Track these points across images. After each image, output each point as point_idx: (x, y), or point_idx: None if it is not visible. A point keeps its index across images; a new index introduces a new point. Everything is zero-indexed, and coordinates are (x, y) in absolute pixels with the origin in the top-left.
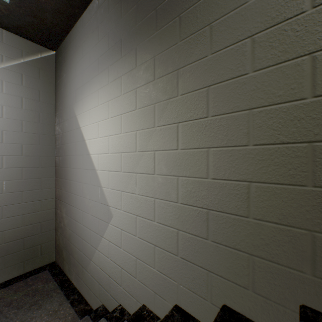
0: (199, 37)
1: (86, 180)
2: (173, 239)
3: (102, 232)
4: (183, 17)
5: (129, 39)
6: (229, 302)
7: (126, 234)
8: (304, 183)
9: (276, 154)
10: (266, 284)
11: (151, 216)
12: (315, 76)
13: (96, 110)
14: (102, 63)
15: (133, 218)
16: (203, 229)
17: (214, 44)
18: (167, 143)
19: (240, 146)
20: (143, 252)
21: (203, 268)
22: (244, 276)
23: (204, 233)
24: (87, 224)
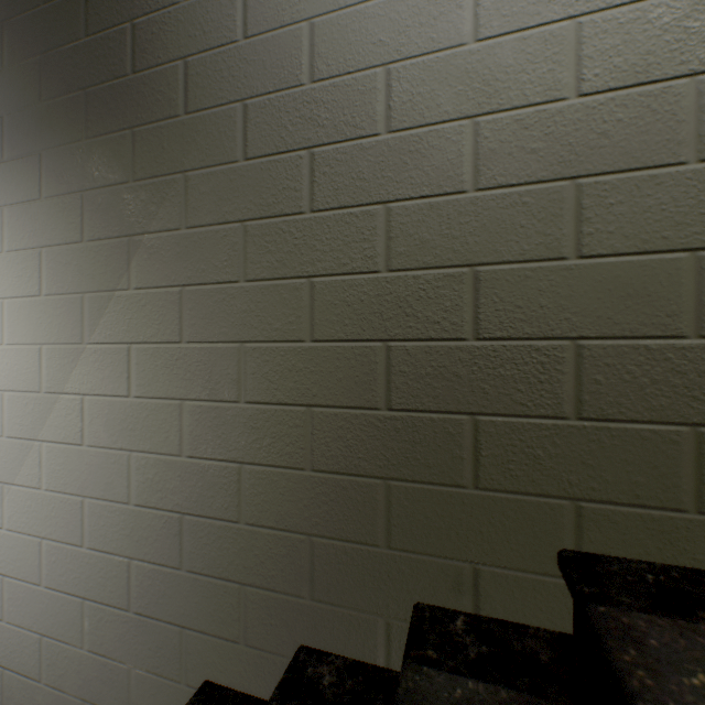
0: (168, 188)
1: None
2: (122, 578)
3: None
4: (140, 136)
5: (24, 128)
6: (214, 674)
7: (15, 584)
8: (303, 466)
9: (273, 420)
10: (262, 627)
11: (75, 536)
12: (314, 312)
13: None
14: None
15: (34, 544)
16: (173, 550)
17: (191, 211)
18: (110, 382)
19: (229, 401)
20: (57, 618)
21: (173, 624)
22: (234, 622)
23: (176, 559)
24: None
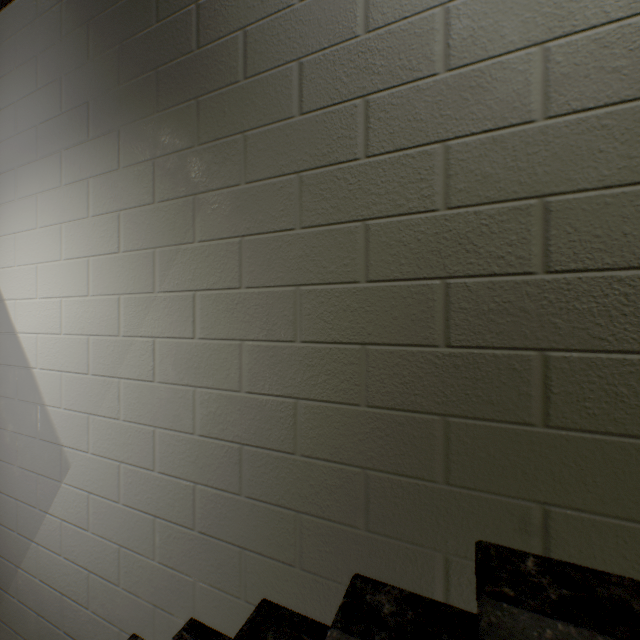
0: (228, 148)
1: (8, 389)
2: (187, 500)
3: (46, 503)
4: (204, 105)
5: (105, 109)
6: (271, 593)
7: (98, 500)
8: (358, 402)
9: (328, 358)
10: (317, 553)
11: (148, 462)
12: (369, 253)
13: (31, 237)
14: (47, 138)
15: (114, 467)
16: (233, 478)
17: (249, 168)
18: (177, 325)
19: (285, 341)
20: (132, 532)
21: (233, 545)
22: (290, 547)
23: (236, 485)
24: (10, 488)
